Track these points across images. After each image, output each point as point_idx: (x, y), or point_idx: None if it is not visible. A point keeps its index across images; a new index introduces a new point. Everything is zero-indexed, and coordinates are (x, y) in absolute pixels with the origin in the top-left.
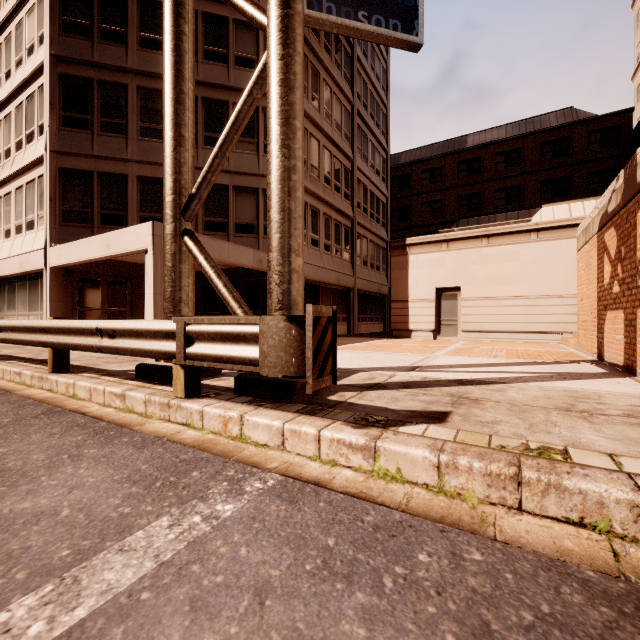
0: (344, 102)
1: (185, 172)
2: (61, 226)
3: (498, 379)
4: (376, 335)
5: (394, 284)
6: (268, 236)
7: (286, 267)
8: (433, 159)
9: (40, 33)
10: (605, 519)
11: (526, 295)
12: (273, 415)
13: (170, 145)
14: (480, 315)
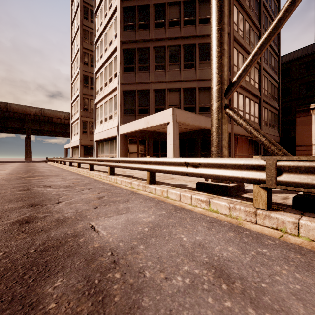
0: (255, 30)
1: (225, 70)
2: (123, 116)
3: None
4: None
5: (299, 134)
6: None
7: None
8: (308, 55)
9: (115, 34)
10: None
11: None
12: None
13: (217, 56)
14: None
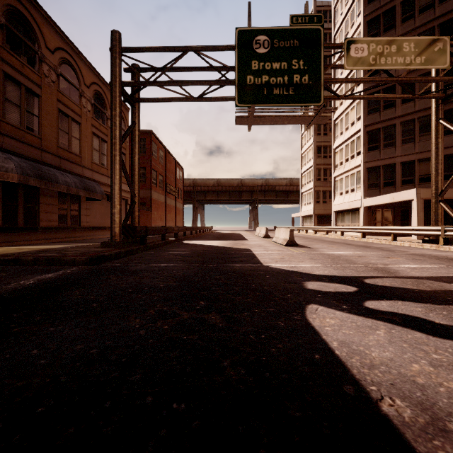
0: None
1: (439, 183)
2: (367, 190)
3: None
4: None
5: None
6: None
7: None
8: None
9: (357, 117)
10: None
11: None
12: None
13: (434, 176)
14: None
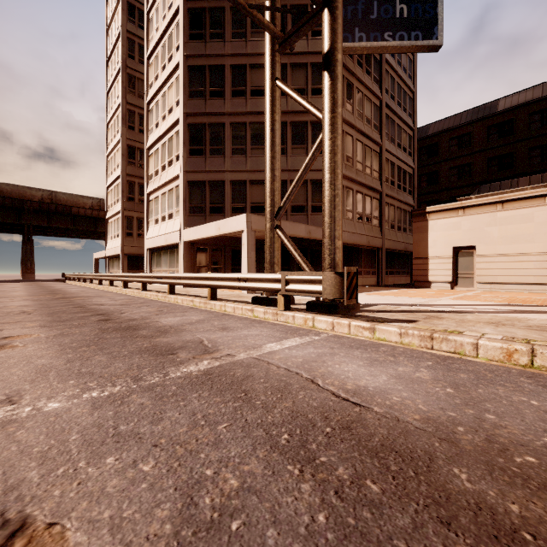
0: (373, 100)
1: (276, 194)
2: (189, 216)
3: (470, 311)
4: (401, 286)
5: (415, 244)
6: (323, 230)
7: (333, 246)
8: (461, 127)
9: (176, 100)
10: (463, 350)
11: (540, 252)
12: (328, 317)
13: (269, 181)
14: (494, 269)
